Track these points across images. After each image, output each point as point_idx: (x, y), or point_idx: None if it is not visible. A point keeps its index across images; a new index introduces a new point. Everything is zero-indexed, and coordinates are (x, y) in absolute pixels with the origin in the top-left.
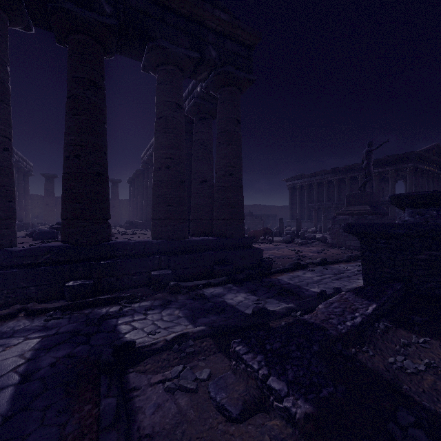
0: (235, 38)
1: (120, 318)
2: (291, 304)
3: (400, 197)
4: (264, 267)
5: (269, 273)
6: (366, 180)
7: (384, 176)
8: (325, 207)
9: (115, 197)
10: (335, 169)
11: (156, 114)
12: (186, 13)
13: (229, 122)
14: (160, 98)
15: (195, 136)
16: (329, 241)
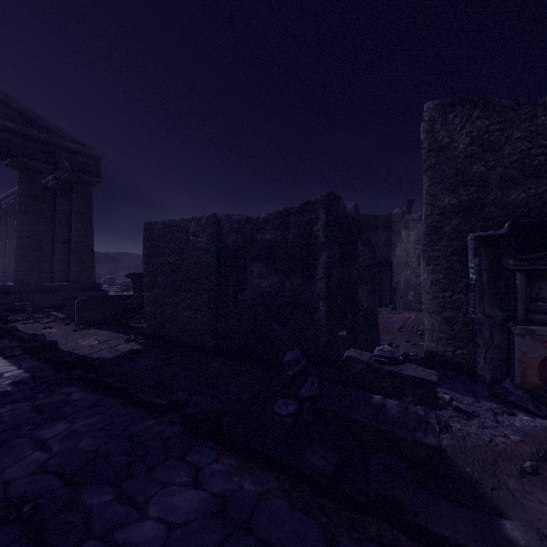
0: (85, 154)
1: None
2: None
3: None
4: None
5: None
6: None
7: None
8: None
9: None
10: None
11: (19, 201)
12: (43, 140)
13: (81, 207)
14: (22, 191)
15: (58, 207)
16: None
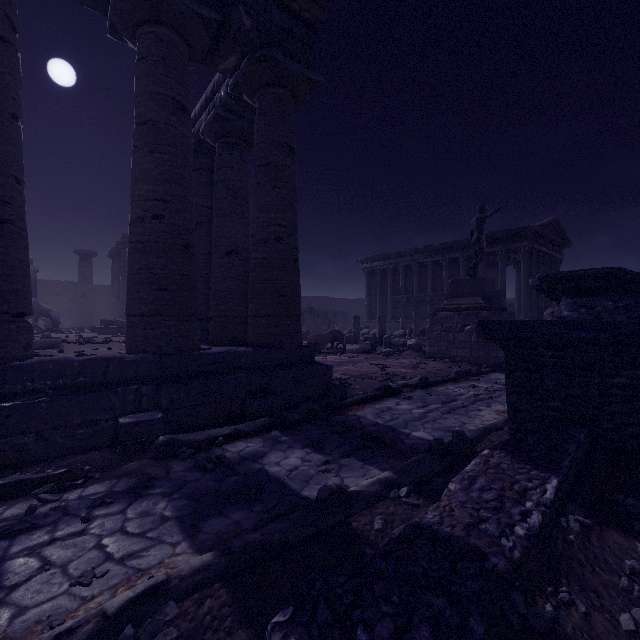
0: (285, 4)
1: (22, 535)
2: (387, 471)
3: (557, 278)
4: (335, 395)
5: (343, 407)
6: (477, 260)
7: (492, 258)
8: (417, 301)
9: (85, 280)
10: (429, 248)
11: (136, 115)
12: None
13: (275, 148)
14: (144, 85)
15: (217, 175)
16: (427, 350)
